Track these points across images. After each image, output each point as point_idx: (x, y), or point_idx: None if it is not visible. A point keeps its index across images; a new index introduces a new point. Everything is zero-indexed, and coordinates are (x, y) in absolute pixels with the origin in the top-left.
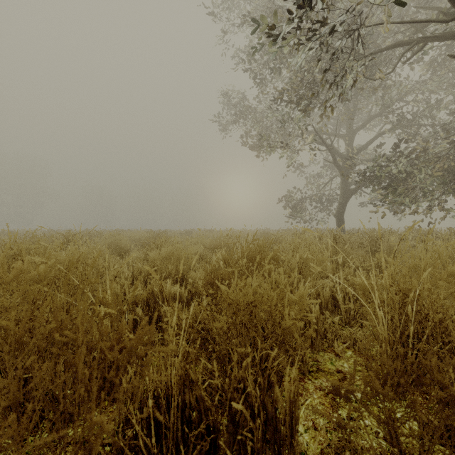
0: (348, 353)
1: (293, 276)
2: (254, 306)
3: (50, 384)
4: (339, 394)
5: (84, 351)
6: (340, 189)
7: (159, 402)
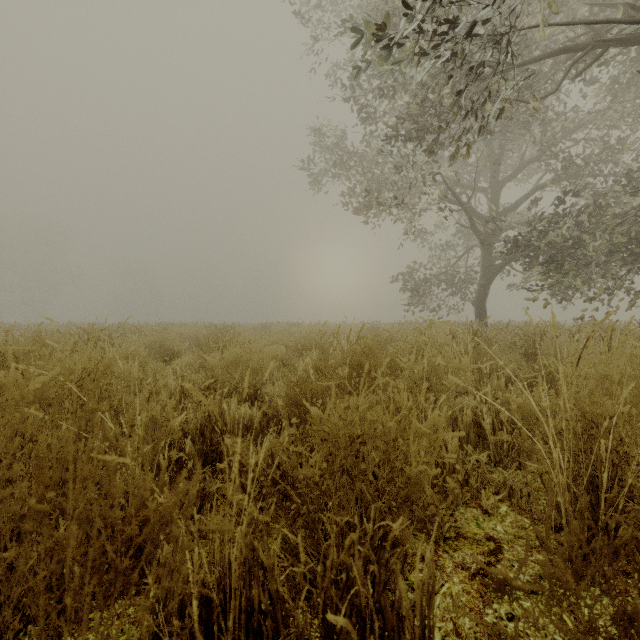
0: (501, 509)
1: (422, 394)
2: (361, 443)
3: (30, 577)
4: (501, 589)
5: (74, 531)
6: (480, 265)
7: (212, 598)
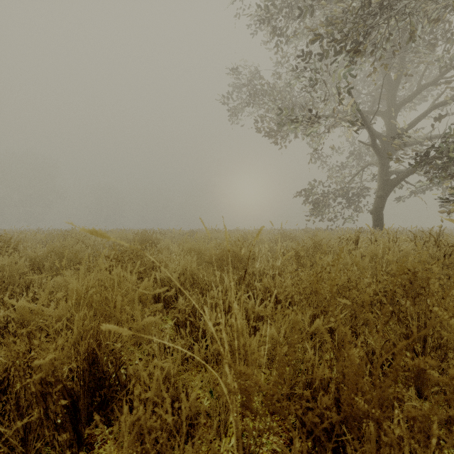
0: None
1: None
2: None
3: None
4: None
5: None
6: (378, 179)
7: None
